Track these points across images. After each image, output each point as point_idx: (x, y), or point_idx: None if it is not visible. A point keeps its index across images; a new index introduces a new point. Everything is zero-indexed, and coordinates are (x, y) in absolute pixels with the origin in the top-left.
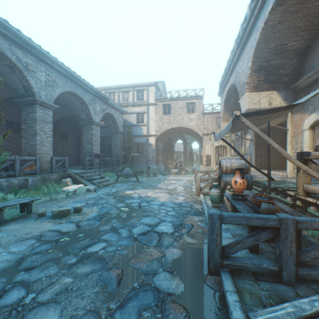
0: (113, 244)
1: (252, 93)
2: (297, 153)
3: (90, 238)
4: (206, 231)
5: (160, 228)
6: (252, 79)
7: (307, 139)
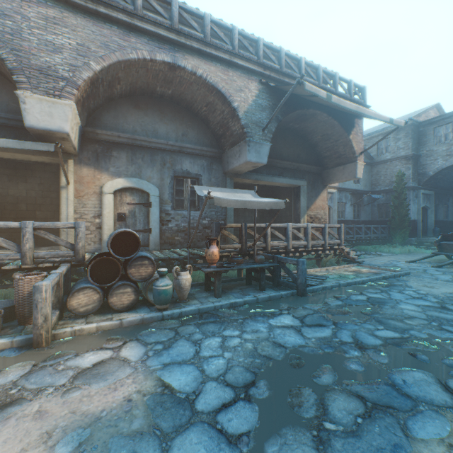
0: (365, 328)
1: (76, 110)
2: (217, 224)
3: (401, 347)
4: (257, 303)
5: (290, 322)
6: (83, 88)
7: (113, 204)
